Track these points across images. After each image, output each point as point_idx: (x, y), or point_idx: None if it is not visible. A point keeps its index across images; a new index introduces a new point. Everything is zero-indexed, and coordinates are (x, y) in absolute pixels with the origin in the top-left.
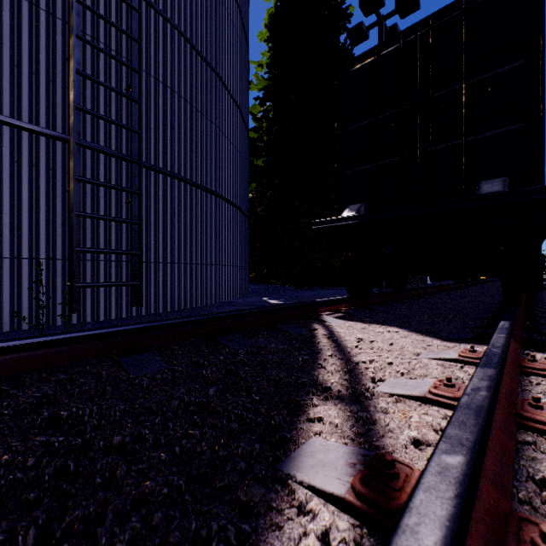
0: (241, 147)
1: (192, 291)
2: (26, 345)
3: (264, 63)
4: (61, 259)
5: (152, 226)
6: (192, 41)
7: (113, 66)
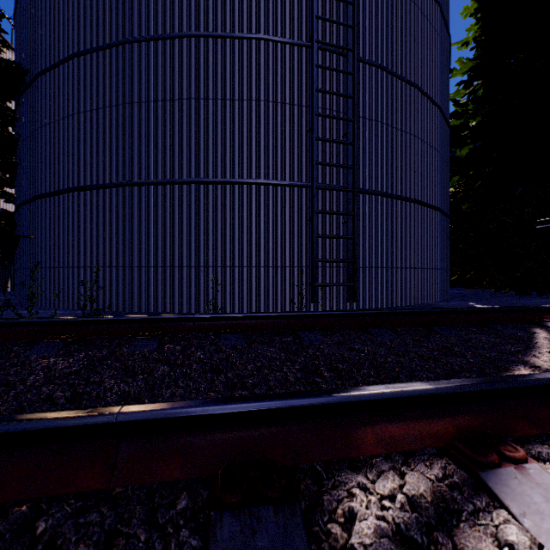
0: (441, 146)
1: (392, 292)
2: (322, 315)
3: (469, 39)
4: (305, 267)
5: (360, 238)
6: (392, 70)
7: (334, 122)
